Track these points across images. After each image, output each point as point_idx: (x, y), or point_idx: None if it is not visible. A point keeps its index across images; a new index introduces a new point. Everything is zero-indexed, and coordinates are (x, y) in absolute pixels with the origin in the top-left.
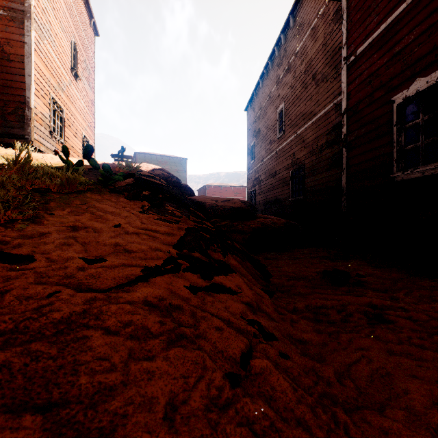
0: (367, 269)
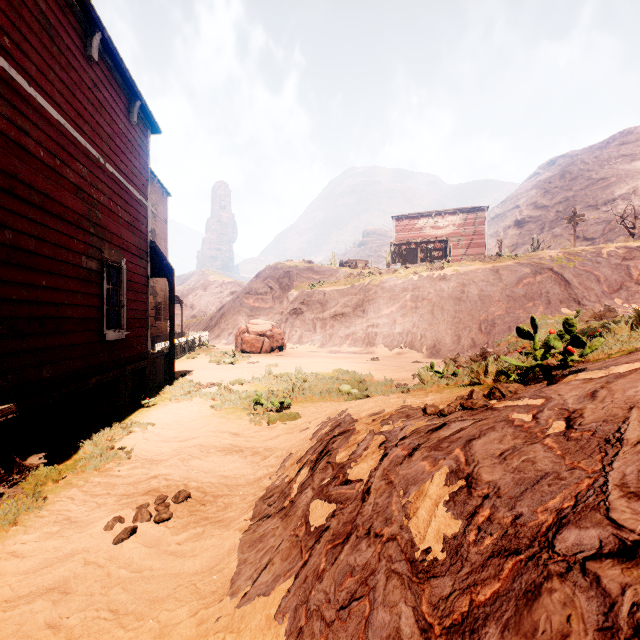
0: (28, 559)
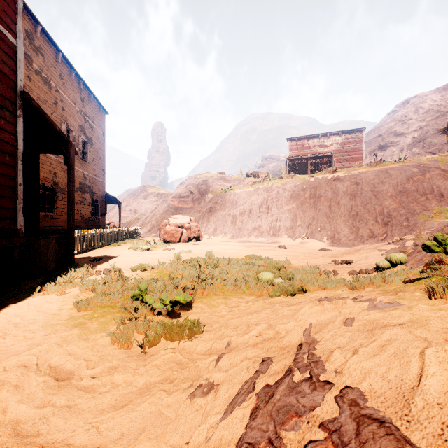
0: None
